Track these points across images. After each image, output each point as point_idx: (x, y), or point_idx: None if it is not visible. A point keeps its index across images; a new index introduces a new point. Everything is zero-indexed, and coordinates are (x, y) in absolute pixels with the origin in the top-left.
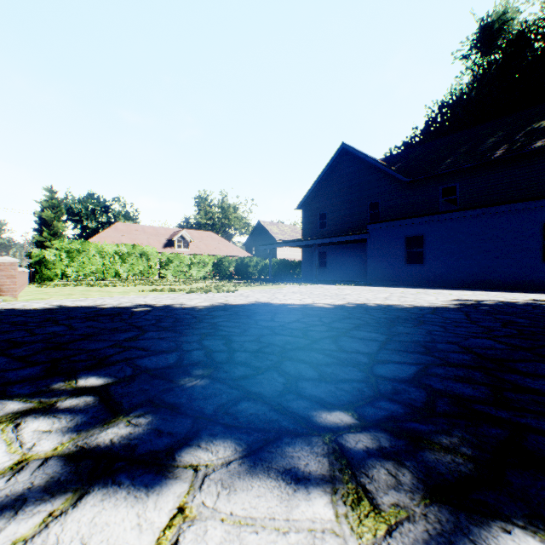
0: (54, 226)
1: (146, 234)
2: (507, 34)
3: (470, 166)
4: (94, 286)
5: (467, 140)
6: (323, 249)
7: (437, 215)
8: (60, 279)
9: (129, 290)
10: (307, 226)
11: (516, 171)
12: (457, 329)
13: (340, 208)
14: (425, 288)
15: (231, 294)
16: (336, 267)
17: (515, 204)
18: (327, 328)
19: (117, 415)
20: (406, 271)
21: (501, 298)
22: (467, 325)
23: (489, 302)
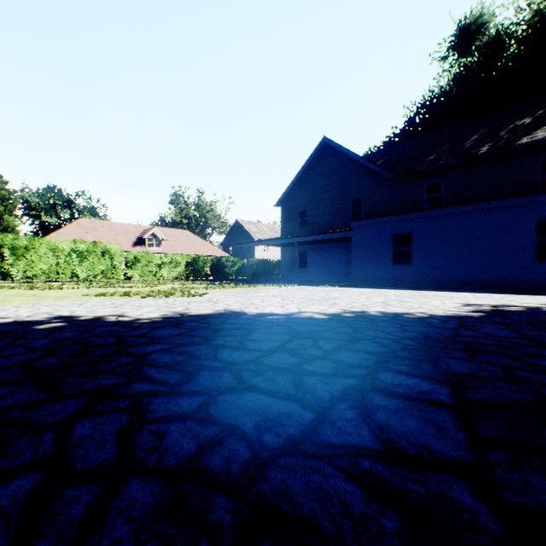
0: (5, 220)
1: (114, 231)
2: (484, 36)
3: (455, 162)
4: (34, 289)
5: (450, 137)
6: (303, 249)
7: (426, 212)
8: (7, 280)
9: (71, 294)
10: (287, 224)
11: (501, 168)
12: (544, 364)
13: (321, 205)
14: (416, 289)
15: (197, 298)
16: (317, 267)
17: (509, 200)
18: (334, 365)
19: None
20: (393, 271)
21: (514, 302)
22: (545, 352)
23: (509, 308)
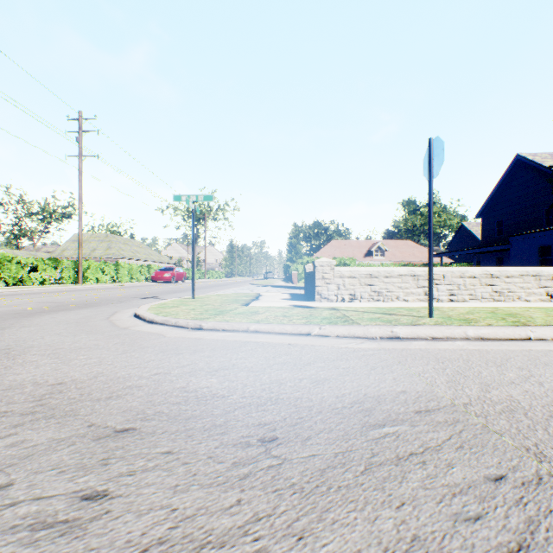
0: (297, 247)
1: (351, 247)
2: None
3: None
4: None
5: None
6: (499, 255)
7: None
8: None
9: None
10: (485, 233)
11: None
12: None
13: (516, 215)
14: None
15: None
16: None
17: None
18: None
19: None
20: None
21: None
22: None
23: None
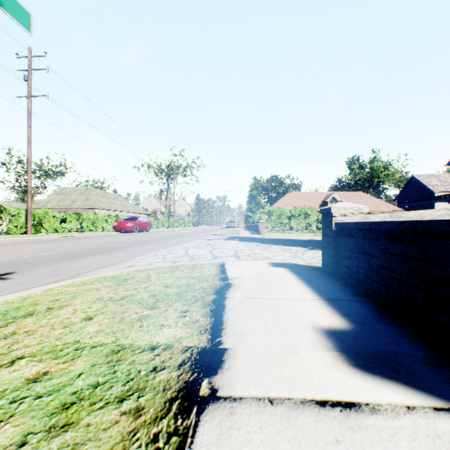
0: (256, 199)
1: (307, 198)
2: None
3: None
4: (284, 233)
5: None
6: None
7: None
8: None
9: (302, 235)
10: None
11: None
12: None
13: None
14: None
15: None
16: None
17: None
18: None
19: (314, 248)
20: None
21: None
22: None
23: None
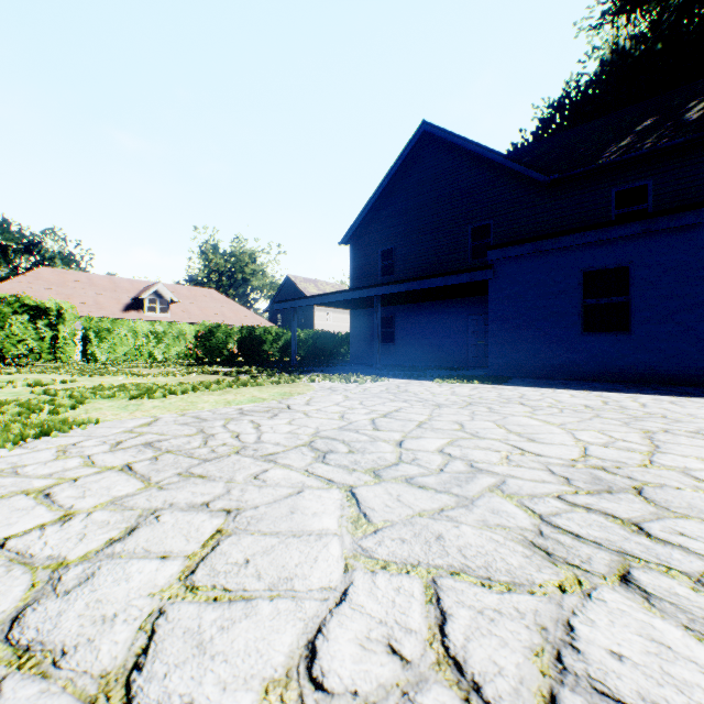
0: None
1: (95, 288)
2: None
3: (681, 142)
4: None
5: (645, 115)
6: (387, 312)
7: (668, 217)
8: None
9: None
10: (361, 271)
11: None
12: None
13: (418, 238)
14: (688, 393)
15: None
16: (412, 343)
17: None
18: None
19: None
20: (584, 347)
21: None
22: None
23: None
